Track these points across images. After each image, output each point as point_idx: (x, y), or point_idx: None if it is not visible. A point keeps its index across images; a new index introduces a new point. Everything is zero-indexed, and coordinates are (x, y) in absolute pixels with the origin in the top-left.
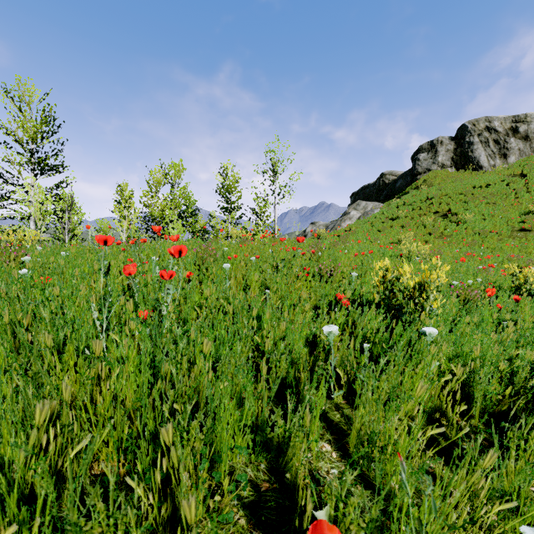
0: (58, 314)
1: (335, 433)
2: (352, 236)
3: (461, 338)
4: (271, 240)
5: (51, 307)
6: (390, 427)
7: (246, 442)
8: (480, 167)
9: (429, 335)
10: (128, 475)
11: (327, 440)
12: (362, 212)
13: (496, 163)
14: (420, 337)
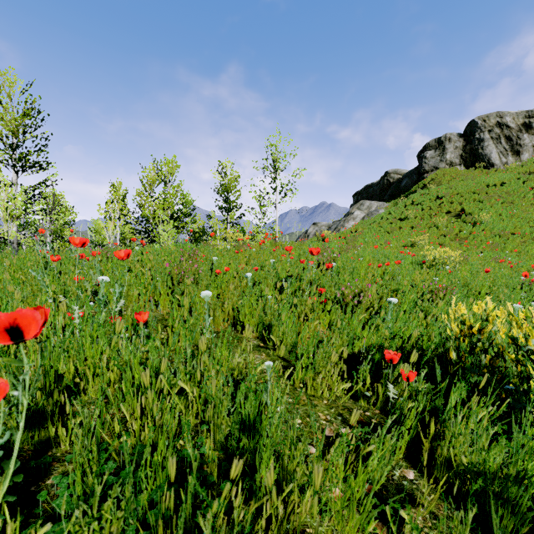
0: None
1: None
2: (359, 238)
3: None
4: (272, 244)
5: None
6: None
7: None
8: (491, 164)
9: None
10: None
11: None
12: (366, 212)
13: (509, 161)
14: None
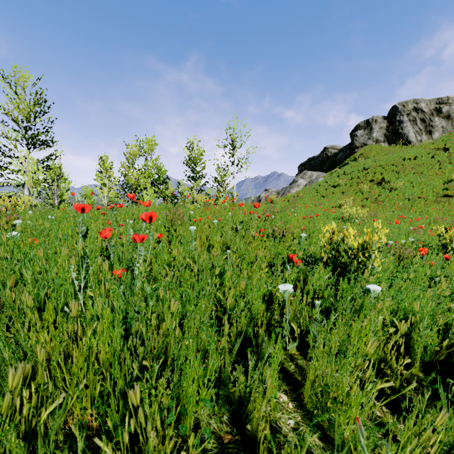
0: (42, 274)
1: (290, 383)
2: (300, 201)
3: (400, 293)
4: (231, 205)
5: (36, 266)
6: (344, 383)
7: (210, 395)
8: (408, 142)
9: (373, 292)
10: (101, 427)
11: (284, 391)
12: (308, 180)
13: (423, 139)
14: (364, 293)
